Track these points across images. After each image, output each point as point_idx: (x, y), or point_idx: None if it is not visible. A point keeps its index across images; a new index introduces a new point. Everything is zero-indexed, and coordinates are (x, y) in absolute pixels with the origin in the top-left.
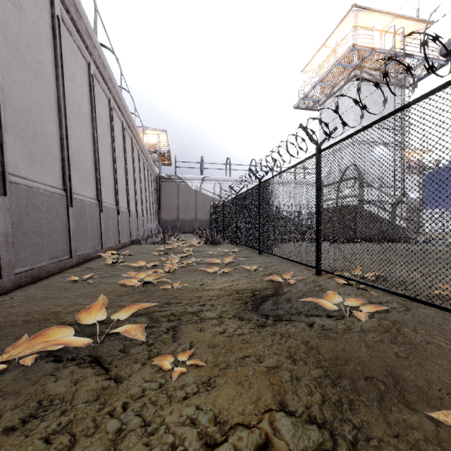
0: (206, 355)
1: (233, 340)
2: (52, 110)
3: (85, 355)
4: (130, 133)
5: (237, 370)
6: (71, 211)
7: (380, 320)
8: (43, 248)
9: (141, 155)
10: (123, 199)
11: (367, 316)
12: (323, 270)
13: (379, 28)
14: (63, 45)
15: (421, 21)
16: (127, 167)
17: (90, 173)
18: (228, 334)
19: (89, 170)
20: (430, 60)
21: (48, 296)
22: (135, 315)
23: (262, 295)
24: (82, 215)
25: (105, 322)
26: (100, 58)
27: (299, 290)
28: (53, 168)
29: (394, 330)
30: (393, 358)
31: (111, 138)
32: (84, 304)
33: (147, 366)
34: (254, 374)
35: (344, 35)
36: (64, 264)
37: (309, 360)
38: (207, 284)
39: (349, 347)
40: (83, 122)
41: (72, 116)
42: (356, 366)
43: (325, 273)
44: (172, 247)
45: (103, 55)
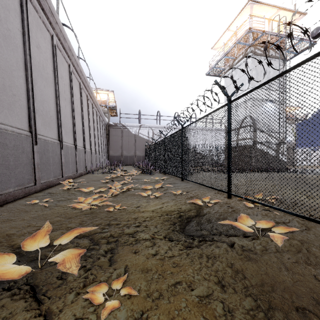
0: (140, 282)
1: (165, 264)
2: (20, 68)
3: (23, 283)
4: (85, 91)
5: (170, 301)
6: (36, 148)
7: (290, 240)
8: (10, 177)
9: (94, 108)
10: (80, 140)
11: (283, 239)
12: (233, 194)
13: (267, 17)
14: (29, 19)
15: (297, 12)
16: (84, 116)
17: (53, 119)
18: (160, 256)
19: (52, 117)
20: (304, 40)
21: (8, 218)
22: (79, 236)
23: (187, 216)
24: (46, 151)
25: (50, 244)
26: (61, 32)
27: (216, 211)
28: (20, 114)
29: (304, 250)
30: (314, 282)
31: (71, 94)
32: (37, 226)
33: (80, 298)
34: (187, 306)
35: (242, 22)
36: (29, 190)
37: (237, 286)
38: (142, 206)
39: (270, 269)
40: (47, 80)
41: (38, 75)
42: (282, 292)
43: (233, 196)
44: (116, 176)
45: (63, 30)
